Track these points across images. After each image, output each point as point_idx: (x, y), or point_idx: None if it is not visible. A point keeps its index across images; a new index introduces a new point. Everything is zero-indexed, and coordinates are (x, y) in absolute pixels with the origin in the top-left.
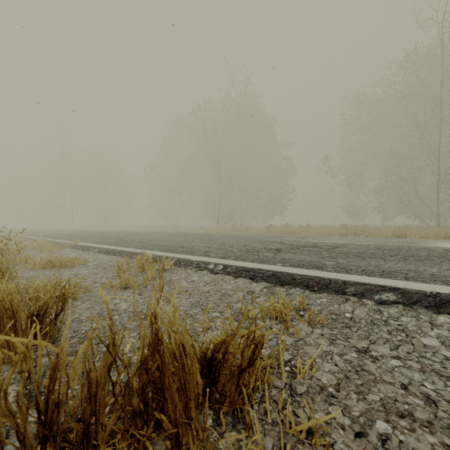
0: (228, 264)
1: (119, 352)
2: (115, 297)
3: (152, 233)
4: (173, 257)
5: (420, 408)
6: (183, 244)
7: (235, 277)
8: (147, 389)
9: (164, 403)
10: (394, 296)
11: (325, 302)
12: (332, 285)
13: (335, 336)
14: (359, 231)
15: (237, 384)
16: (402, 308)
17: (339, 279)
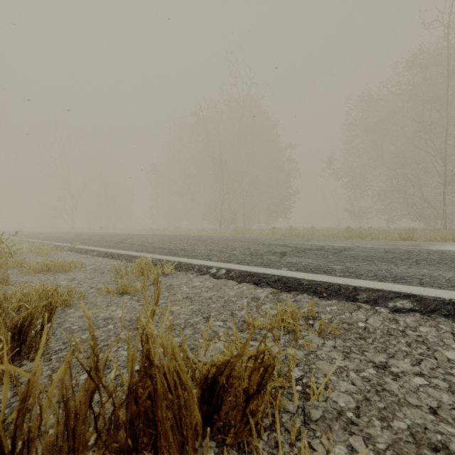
0: (231, 268)
1: (111, 368)
2: (111, 304)
3: (153, 236)
4: (174, 261)
5: (454, 439)
6: (184, 247)
7: (238, 282)
8: (136, 422)
9: (158, 438)
10: (409, 303)
11: (335, 310)
12: (342, 291)
13: (349, 349)
14: (365, 234)
15: (243, 413)
16: (419, 316)
17: (349, 285)
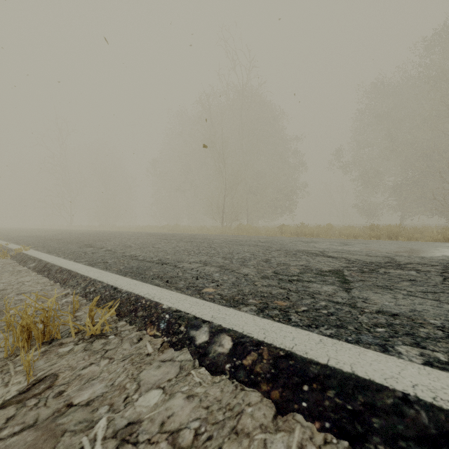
0: (248, 336)
1: None
2: None
3: (141, 235)
4: (128, 293)
5: None
6: (166, 255)
7: (275, 405)
8: None
9: None
10: None
11: None
12: None
13: None
14: (394, 232)
15: None
16: None
17: None
